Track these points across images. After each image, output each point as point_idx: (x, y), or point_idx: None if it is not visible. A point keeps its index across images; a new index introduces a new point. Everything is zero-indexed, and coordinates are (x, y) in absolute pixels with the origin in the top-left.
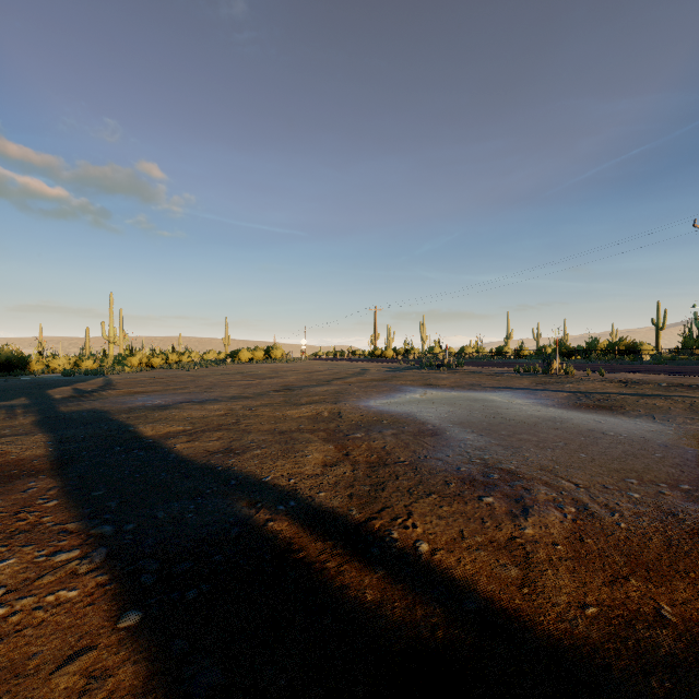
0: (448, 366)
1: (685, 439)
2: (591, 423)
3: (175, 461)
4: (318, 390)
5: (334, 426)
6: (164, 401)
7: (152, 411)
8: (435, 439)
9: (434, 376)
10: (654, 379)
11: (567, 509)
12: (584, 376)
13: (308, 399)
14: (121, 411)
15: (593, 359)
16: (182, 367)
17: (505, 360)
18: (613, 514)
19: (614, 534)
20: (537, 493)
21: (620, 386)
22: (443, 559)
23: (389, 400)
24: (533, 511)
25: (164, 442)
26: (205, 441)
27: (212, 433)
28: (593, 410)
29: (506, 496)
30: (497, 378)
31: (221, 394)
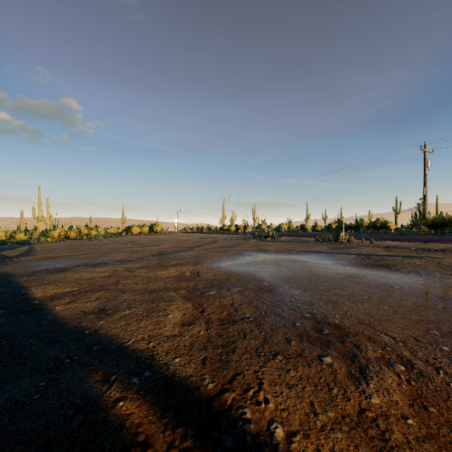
0: (272, 237)
1: (450, 291)
2: (379, 278)
3: (48, 324)
4: (184, 254)
5: (193, 284)
6: (64, 265)
7: (50, 273)
8: (271, 295)
9: (263, 243)
10: (405, 245)
11: (397, 367)
12: (361, 243)
13: (176, 261)
14: (25, 274)
15: (361, 232)
16: (90, 238)
17: (306, 233)
18: (438, 372)
19: (451, 398)
20: (366, 349)
21: (386, 250)
22: (302, 451)
23: (234, 262)
24: (370, 372)
25: (47, 304)
26: (84, 302)
27: (92, 293)
28: (376, 268)
29: (341, 354)
30: (305, 245)
31: (111, 259)
